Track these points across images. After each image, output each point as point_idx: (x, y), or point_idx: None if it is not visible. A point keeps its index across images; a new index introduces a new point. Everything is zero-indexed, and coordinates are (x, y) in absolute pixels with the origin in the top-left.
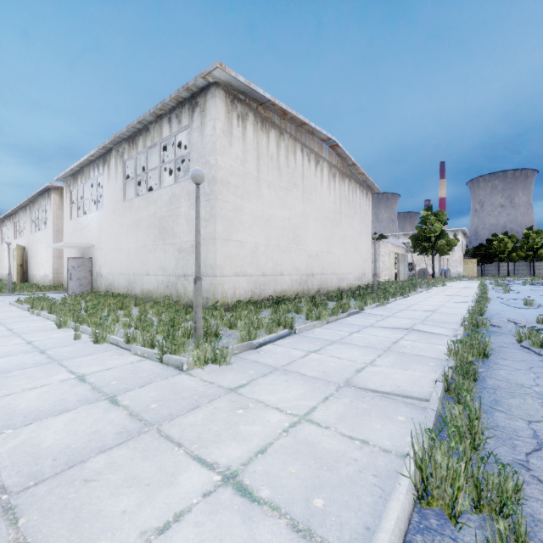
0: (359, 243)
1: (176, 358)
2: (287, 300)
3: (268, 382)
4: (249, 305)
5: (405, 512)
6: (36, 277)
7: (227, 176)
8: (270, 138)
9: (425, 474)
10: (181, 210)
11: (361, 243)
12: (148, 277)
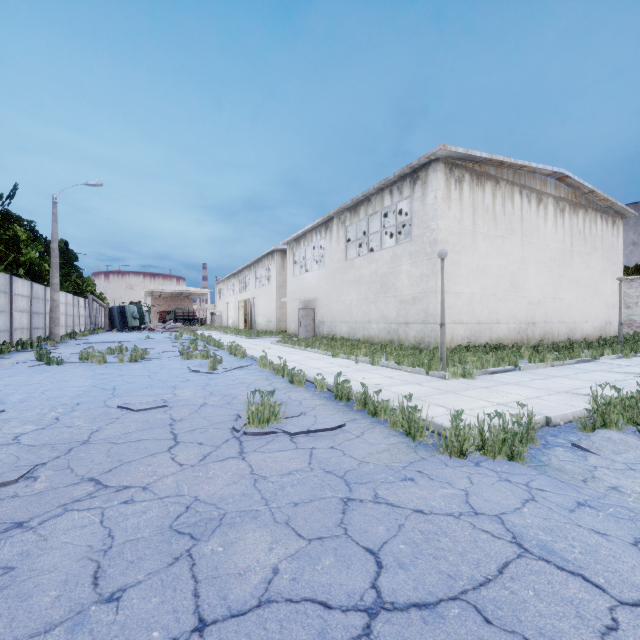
0: (600, 284)
1: (439, 372)
2: (504, 348)
3: (506, 387)
4: (472, 348)
5: (584, 411)
6: (261, 325)
7: (446, 236)
8: (485, 191)
9: (598, 403)
10: (402, 268)
11: (603, 284)
12: (370, 325)
